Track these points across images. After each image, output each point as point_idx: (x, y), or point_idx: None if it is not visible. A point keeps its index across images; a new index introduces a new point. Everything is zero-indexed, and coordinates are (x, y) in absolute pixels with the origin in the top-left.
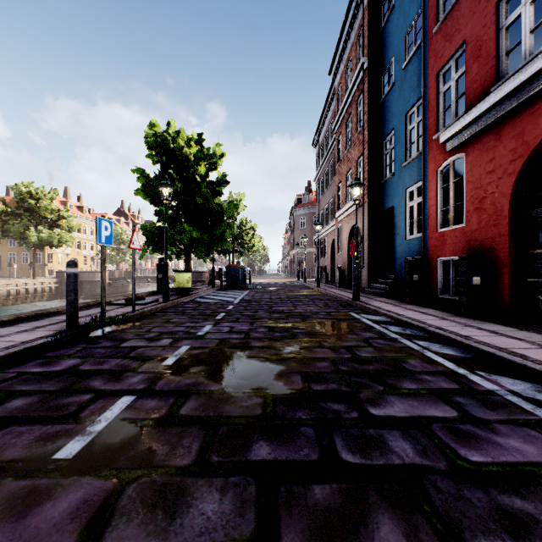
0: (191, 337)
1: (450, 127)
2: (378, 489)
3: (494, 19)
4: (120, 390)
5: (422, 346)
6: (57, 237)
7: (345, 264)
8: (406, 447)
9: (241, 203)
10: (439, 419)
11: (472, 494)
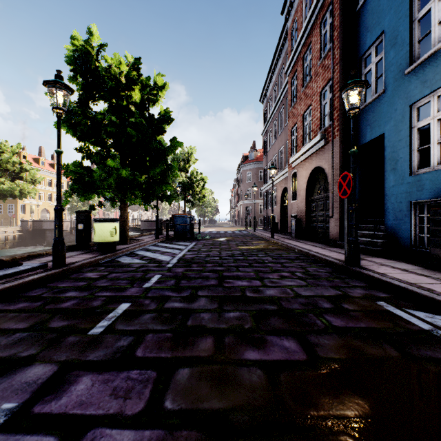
0: None
1: None
2: None
3: None
4: None
5: None
6: (18, 188)
7: (301, 213)
8: None
9: (193, 157)
10: None
11: None
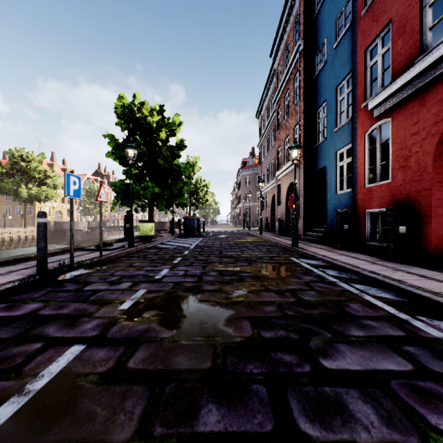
0: (149, 280)
1: (377, 95)
2: None
3: None
4: (72, 338)
5: (359, 290)
6: (44, 193)
7: (283, 215)
8: (368, 412)
9: (197, 165)
10: (396, 374)
11: None
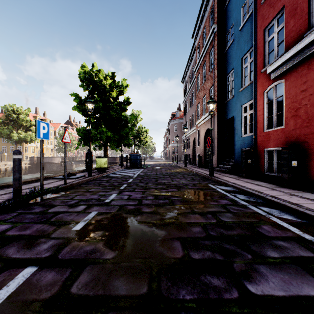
0: (100, 204)
1: (274, 62)
2: None
3: None
4: (27, 259)
5: (266, 212)
6: (29, 137)
7: (202, 153)
8: None
9: (139, 116)
10: None
11: None
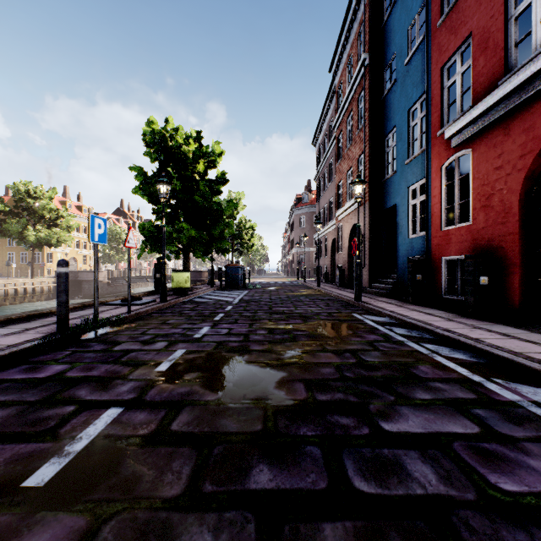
0: (188, 340)
1: (455, 122)
2: (401, 528)
3: (503, 9)
4: (107, 401)
5: (430, 350)
6: (55, 236)
7: (345, 264)
8: (427, 472)
9: (241, 202)
10: (461, 436)
11: (512, 536)
